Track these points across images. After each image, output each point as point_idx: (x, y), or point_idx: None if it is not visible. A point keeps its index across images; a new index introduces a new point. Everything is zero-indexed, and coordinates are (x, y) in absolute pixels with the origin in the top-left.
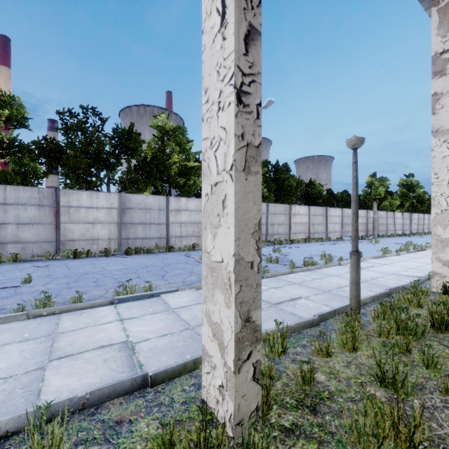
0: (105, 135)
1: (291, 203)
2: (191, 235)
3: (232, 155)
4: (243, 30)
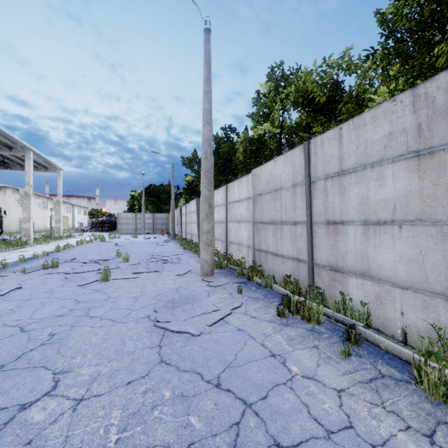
0: None
1: None
2: (219, 238)
3: None
4: None
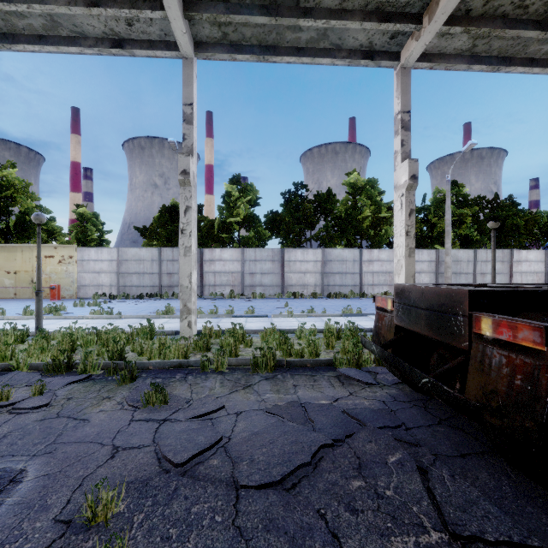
0: (308, 201)
1: (518, 247)
2: (383, 284)
3: (404, 252)
4: (408, 212)
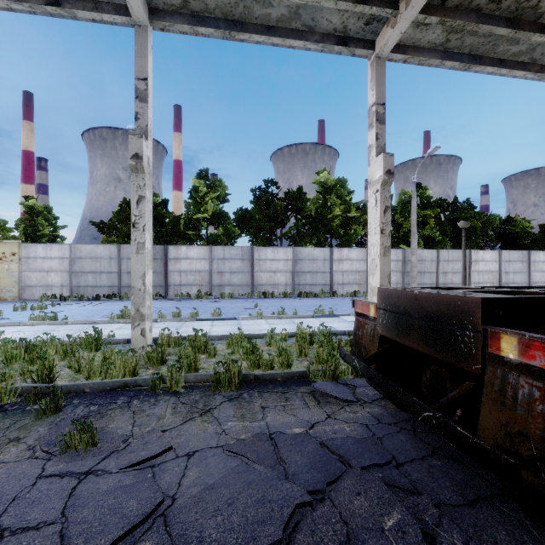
0: (279, 199)
1: (475, 247)
2: (353, 283)
3: (379, 251)
4: (383, 209)
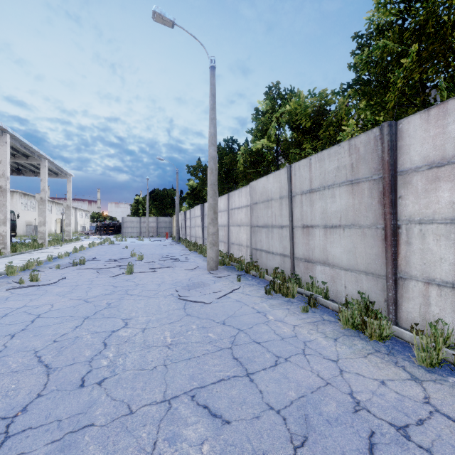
0: None
1: None
2: (222, 240)
3: None
4: None
